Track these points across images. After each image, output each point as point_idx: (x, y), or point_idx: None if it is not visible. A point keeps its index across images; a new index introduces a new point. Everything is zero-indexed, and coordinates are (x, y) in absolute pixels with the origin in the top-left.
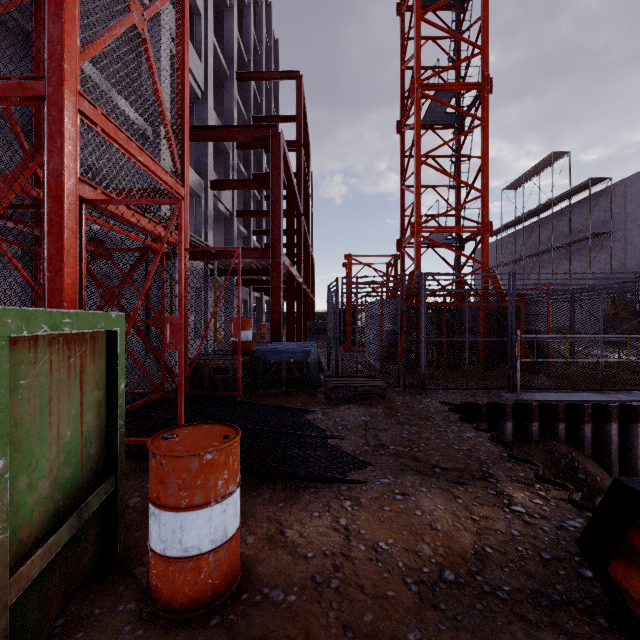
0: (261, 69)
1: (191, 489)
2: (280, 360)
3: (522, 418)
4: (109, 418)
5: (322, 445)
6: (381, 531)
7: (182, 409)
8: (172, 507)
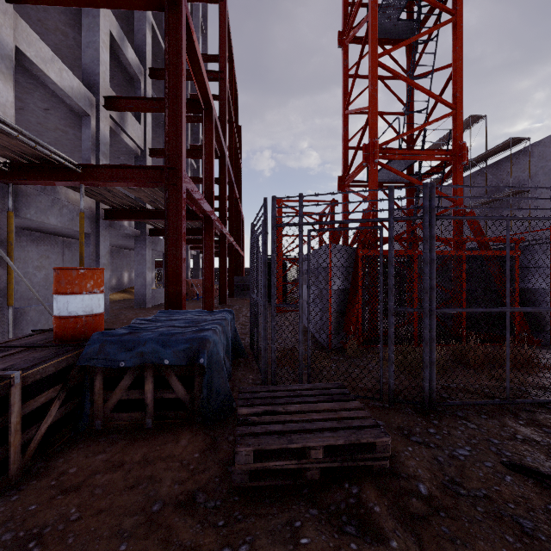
0: None
1: None
2: (139, 361)
3: None
4: None
5: None
6: None
7: None
8: None
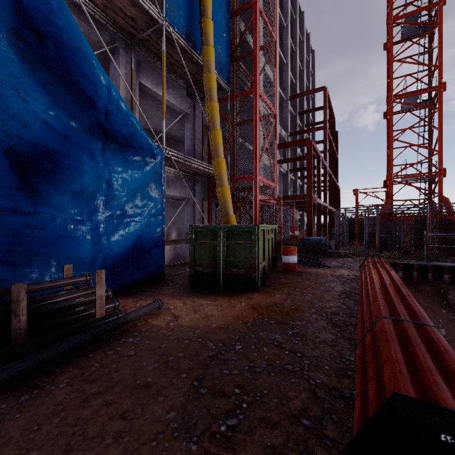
0: (303, 79)
1: (289, 253)
2: (309, 242)
3: (423, 271)
4: (275, 243)
5: (320, 263)
6: (327, 272)
7: (281, 248)
8: (286, 255)
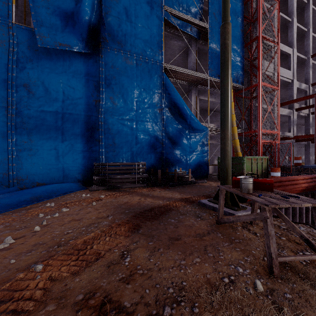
0: None
1: (274, 171)
2: (308, 168)
3: None
4: (267, 165)
5: None
6: None
7: None
8: (272, 172)
